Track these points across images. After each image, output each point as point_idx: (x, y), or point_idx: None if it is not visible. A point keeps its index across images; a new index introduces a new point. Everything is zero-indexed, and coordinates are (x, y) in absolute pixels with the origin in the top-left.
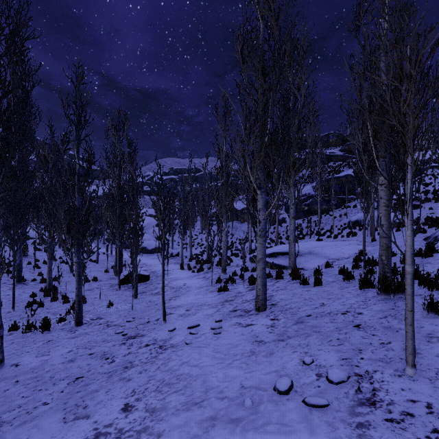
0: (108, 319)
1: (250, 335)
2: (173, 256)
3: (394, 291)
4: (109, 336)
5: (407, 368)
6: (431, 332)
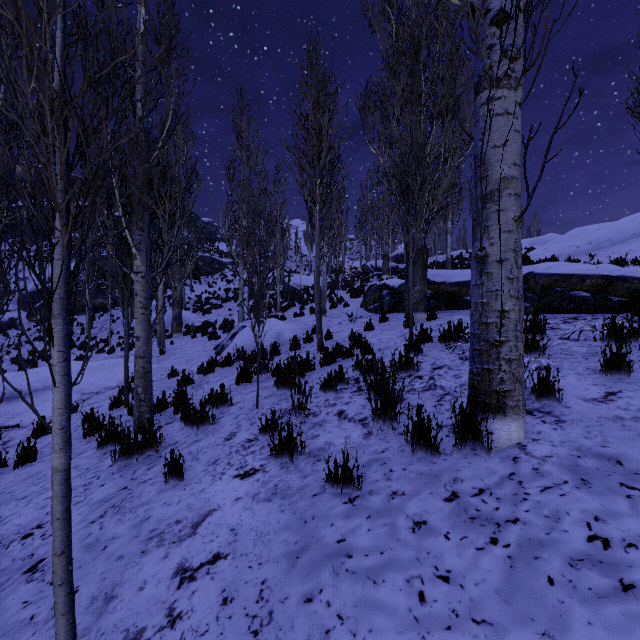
0: None
1: None
2: None
3: (138, 449)
4: None
5: None
6: (157, 524)
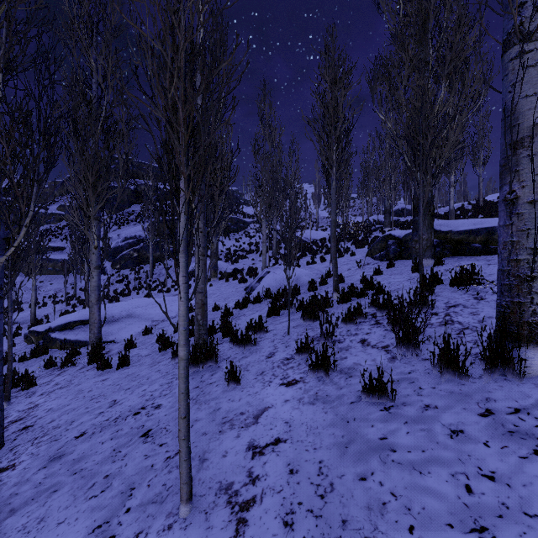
0: None
1: None
2: None
3: (203, 360)
4: None
5: (181, 507)
6: (226, 414)
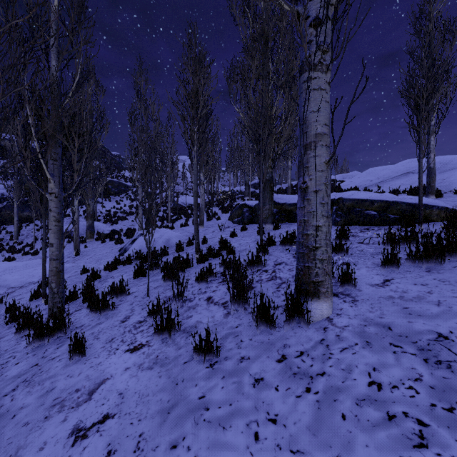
0: None
1: None
2: None
3: (49, 333)
4: None
5: None
6: (60, 393)
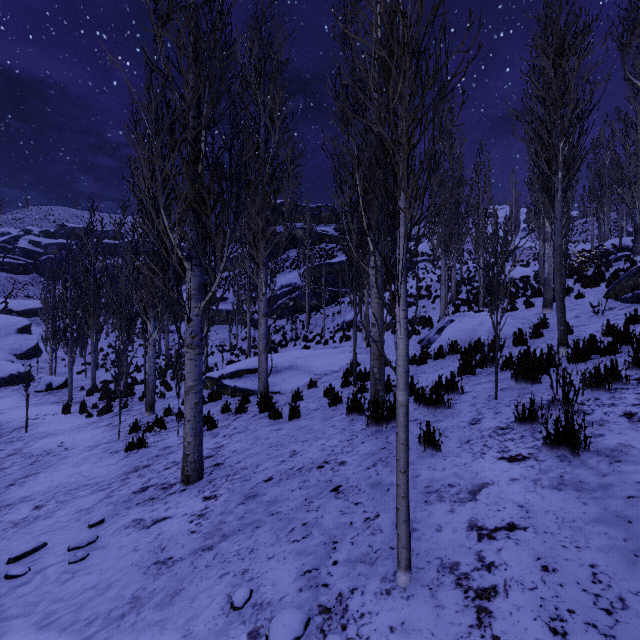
0: None
1: (150, 547)
2: (52, 390)
3: (386, 419)
4: None
5: (400, 574)
6: (429, 483)
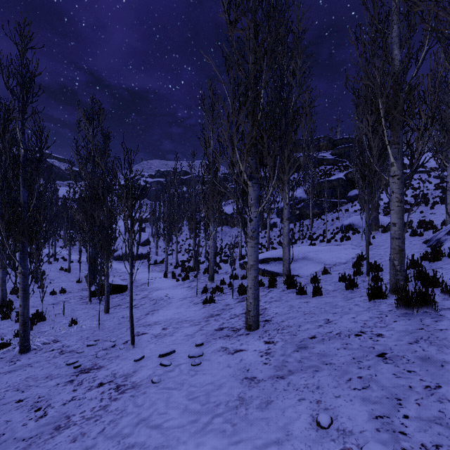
0: (64, 342)
1: (238, 367)
2: (157, 264)
3: (417, 304)
4: (57, 369)
5: None
6: None
